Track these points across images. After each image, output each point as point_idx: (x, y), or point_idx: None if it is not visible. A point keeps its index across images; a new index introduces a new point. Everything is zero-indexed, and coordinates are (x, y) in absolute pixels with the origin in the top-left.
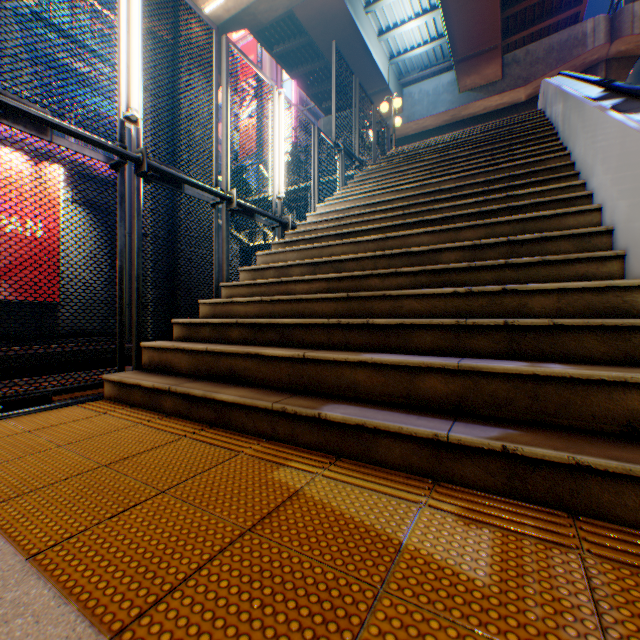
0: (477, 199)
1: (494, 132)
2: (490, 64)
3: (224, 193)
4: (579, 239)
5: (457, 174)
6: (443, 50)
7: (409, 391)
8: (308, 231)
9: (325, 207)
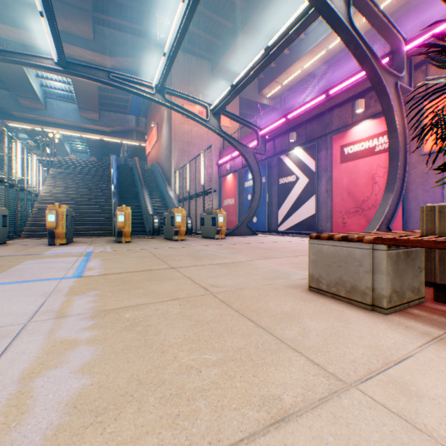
0: (95, 200)
1: (98, 170)
2: (95, 114)
3: (31, 191)
4: (109, 212)
5: (89, 188)
6: (73, 96)
7: (89, 230)
8: (48, 199)
9: (47, 188)
